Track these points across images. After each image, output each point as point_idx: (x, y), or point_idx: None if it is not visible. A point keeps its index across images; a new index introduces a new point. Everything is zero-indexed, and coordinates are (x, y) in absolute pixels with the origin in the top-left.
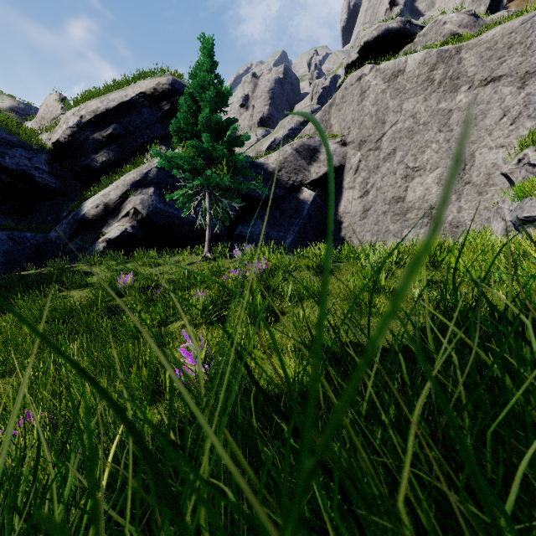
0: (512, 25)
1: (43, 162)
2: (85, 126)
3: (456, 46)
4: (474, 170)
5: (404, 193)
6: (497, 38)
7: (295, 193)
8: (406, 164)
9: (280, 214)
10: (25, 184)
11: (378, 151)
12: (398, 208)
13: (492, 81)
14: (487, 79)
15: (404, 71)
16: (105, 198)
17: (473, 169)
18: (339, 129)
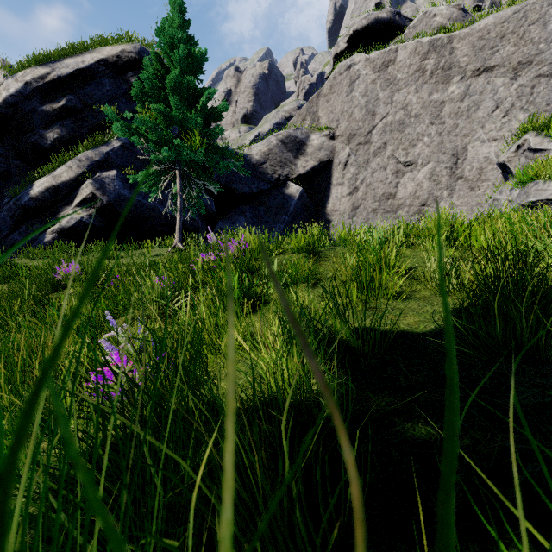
0: (505, 14)
1: None
2: (30, 94)
3: (448, 35)
4: (466, 164)
5: (395, 189)
6: (490, 27)
7: (280, 187)
8: (397, 159)
9: (264, 210)
10: None
11: (368, 145)
12: (388, 206)
13: (484, 72)
14: (480, 70)
15: (394, 61)
16: (56, 181)
17: (465, 163)
18: (327, 121)
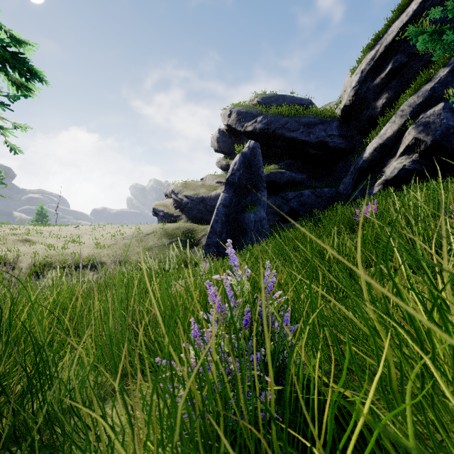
0: None
1: (334, 129)
2: (365, 78)
3: None
4: None
5: None
6: None
7: None
8: None
9: None
10: (323, 151)
11: None
12: None
13: None
14: None
15: None
16: (381, 139)
17: None
18: None
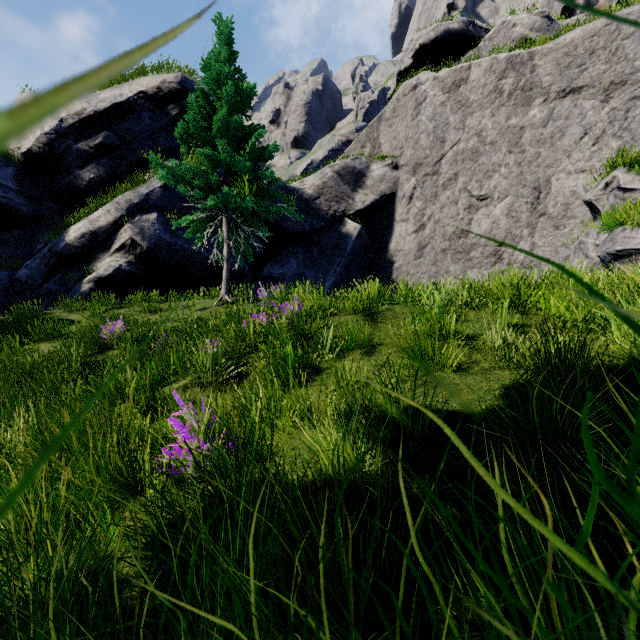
0: (595, 27)
1: (10, 178)
2: (66, 132)
3: (528, 51)
4: (550, 199)
5: (468, 226)
6: (577, 41)
7: (336, 225)
8: (470, 192)
9: (318, 251)
10: None
11: (436, 176)
12: (460, 245)
13: (571, 93)
14: (566, 91)
15: (467, 80)
16: (93, 226)
17: (549, 198)
18: (390, 149)
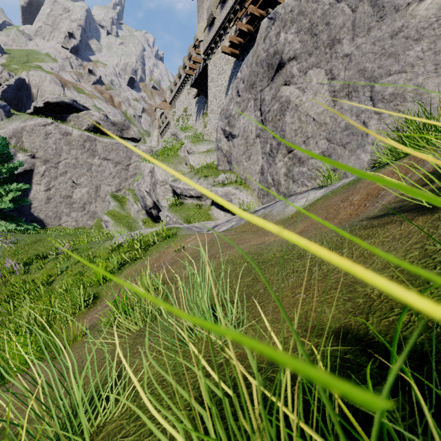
0: (113, 142)
1: None
2: None
3: (94, 137)
4: (101, 192)
5: (72, 194)
6: (109, 144)
7: None
8: (73, 180)
9: None
10: None
11: (57, 169)
12: (68, 201)
13: (107, 160)
14: (105, 158)
15: (71, 135)
16: None
17: (101, 191)
18: (30, 146)
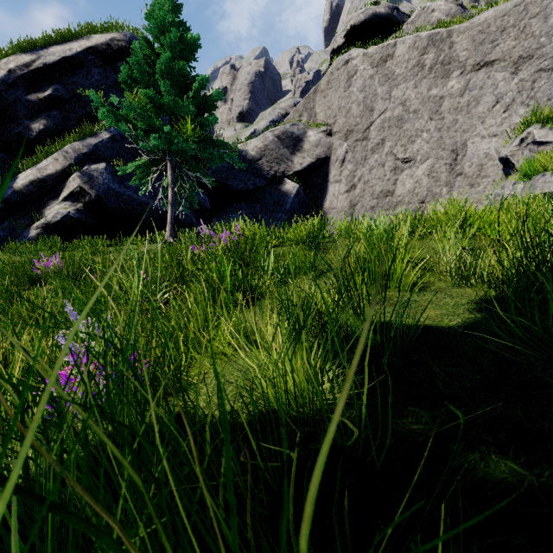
0: (505, 7)
1: None
2: (14, 83)
3: (447, 29)
4: (466, 161)
5: (393, 186)
6: (490, 20)
7: (277, 184)
8: (395, 155)
9: (260, 208)
10: None
11: (365, 141)
12: (386, 203)
13: (484, 66)
14: (480, 64)
15: (393, 56)
16: (41, 174)
17: (465, 160)
18: (324, 118)
